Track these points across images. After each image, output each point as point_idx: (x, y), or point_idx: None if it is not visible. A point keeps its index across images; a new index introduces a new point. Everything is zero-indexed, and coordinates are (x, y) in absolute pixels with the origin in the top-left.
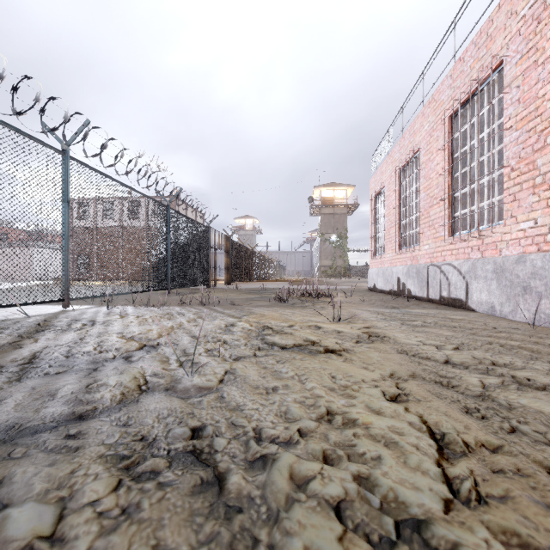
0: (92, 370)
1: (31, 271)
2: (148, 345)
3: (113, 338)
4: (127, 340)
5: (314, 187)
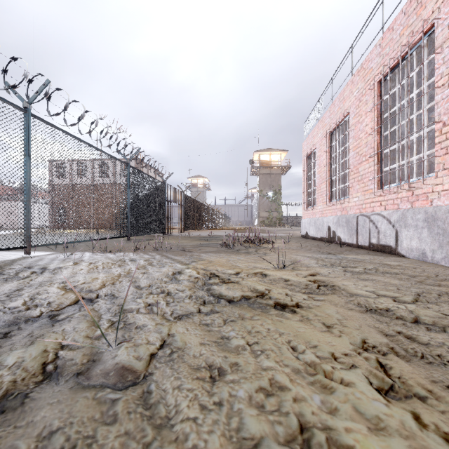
0: (1, 337)
1: (17, 221)
2: (85, 297)
3: (53, 289)
4: (65, 292)
5: (254, 152)
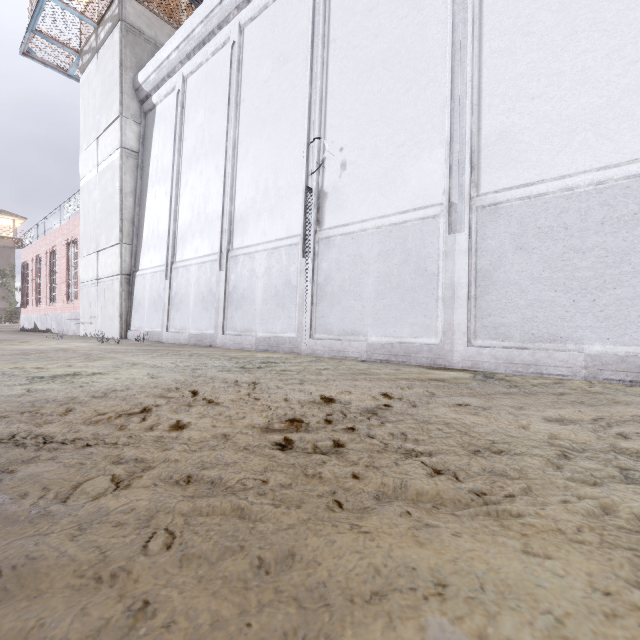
0: None
1: None
2: None
3: None
4: None
5: None
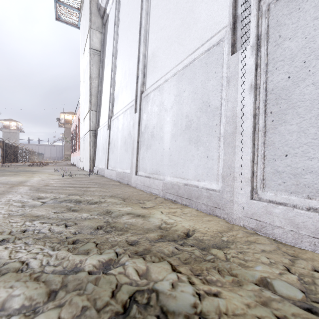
0: None
1: None
2: (3, 169)
3: None
4: None
5: (61, 113)
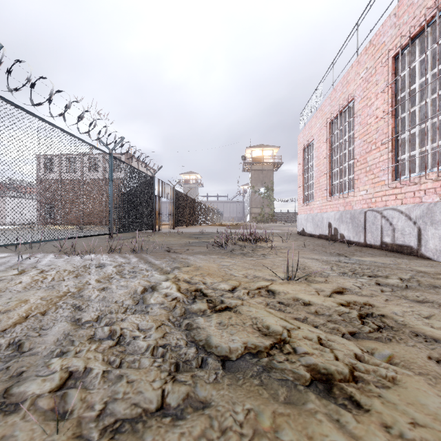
0: None
1: (4, 217)
2: None
3: None
4: None
5: (246, 148)
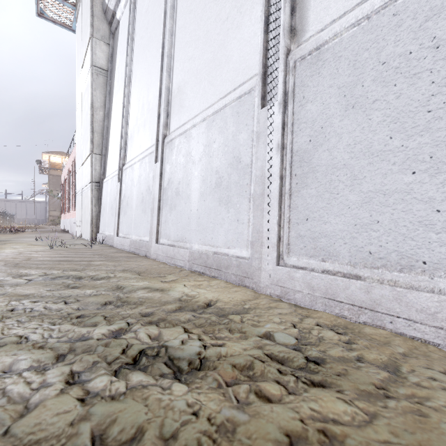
0: None
1: None
2: None
3: None
4: None
5: (43, 153)
